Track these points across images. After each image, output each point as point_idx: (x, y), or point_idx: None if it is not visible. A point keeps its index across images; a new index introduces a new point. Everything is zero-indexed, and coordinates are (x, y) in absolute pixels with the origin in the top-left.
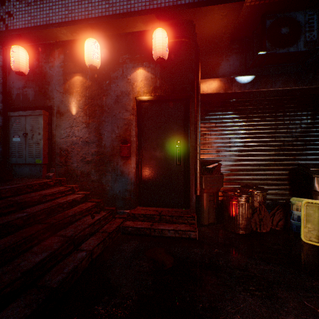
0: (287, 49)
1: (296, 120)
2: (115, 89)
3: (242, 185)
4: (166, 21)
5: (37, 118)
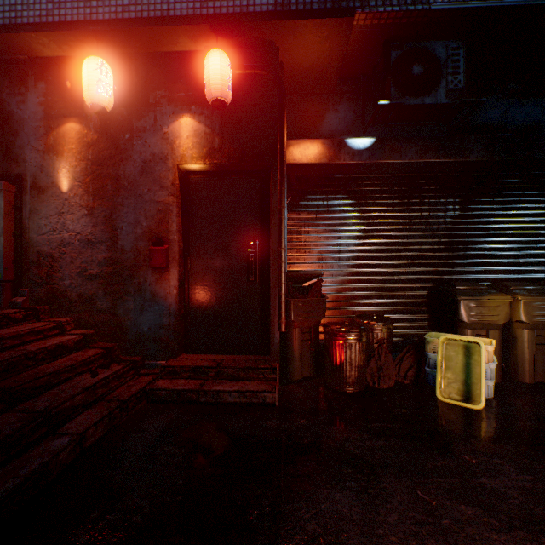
0: (422, 99)
1: (438, 211)
2: (141, 150)
3: (358, 314)
4: (230, 38)
5: None
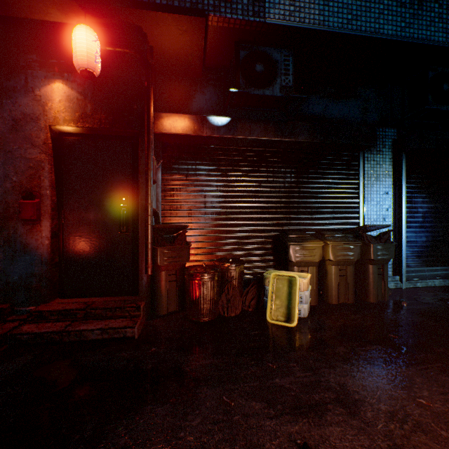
0: (263, 91)
1: (280, 178)
2: (11, 109)
3: (220, 258)
4: (99, 17)
5: None
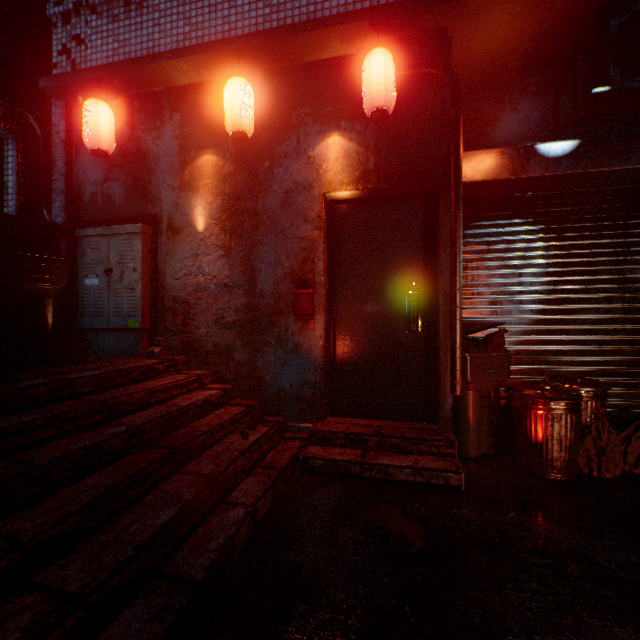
0: None
1: None
2: (282, 179)
3: (550, 375)
4: (391, 33)
5: (131, 240)
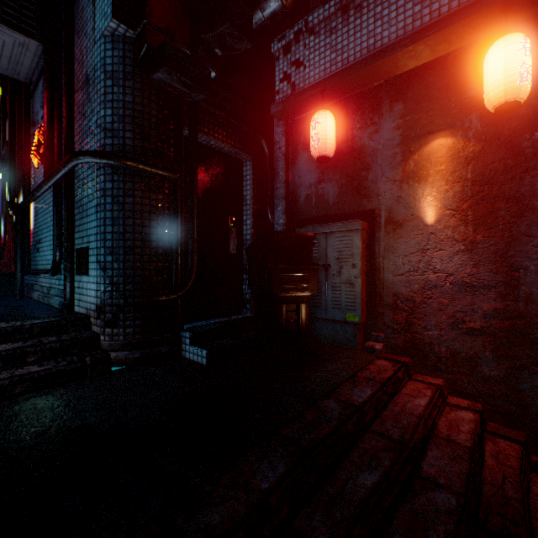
0: None
1: None
2: None
3: None
4: None
5: (349, 237)
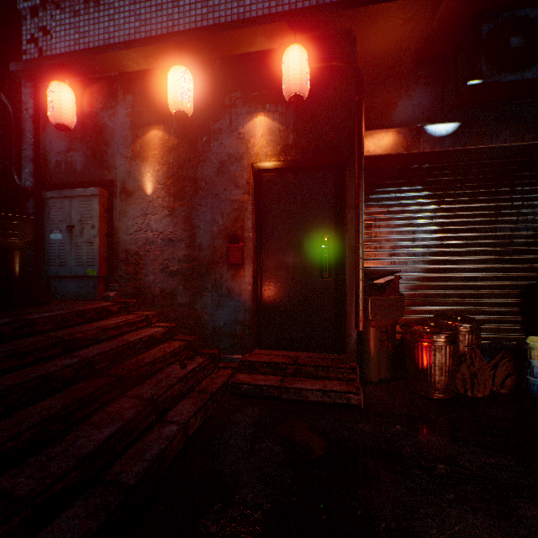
0: (521, 74)
1: (534, 199)
2: (217, 151)
3: (437, 314)
4: (306, 32)
5: (90, 201)
